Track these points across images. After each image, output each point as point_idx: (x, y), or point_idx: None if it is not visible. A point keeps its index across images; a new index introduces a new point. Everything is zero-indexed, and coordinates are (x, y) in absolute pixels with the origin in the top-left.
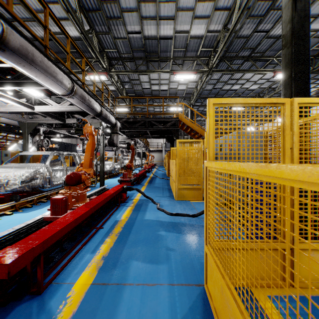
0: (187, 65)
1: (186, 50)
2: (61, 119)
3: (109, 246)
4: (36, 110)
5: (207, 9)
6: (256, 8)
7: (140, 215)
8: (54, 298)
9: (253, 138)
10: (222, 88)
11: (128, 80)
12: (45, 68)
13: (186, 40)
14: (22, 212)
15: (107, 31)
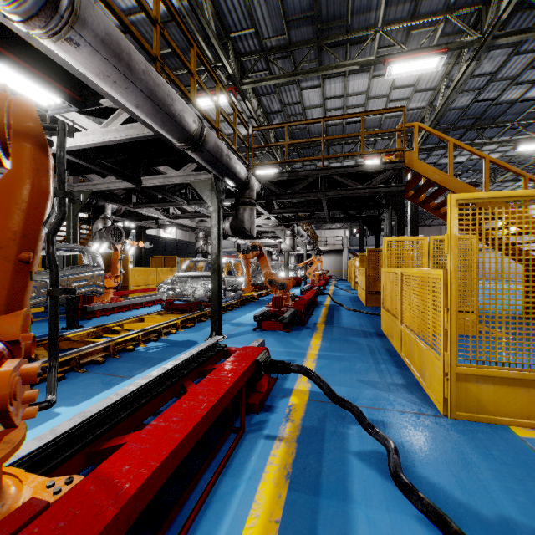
0: (417, 42)
1: None
2: (129, 178)
3: None
4: (54, 147)
5: None
6: None
7: None
8: None
9: None
10: (497, 98)
11: (279, 109)
12: None
13: None
14: None
15: None
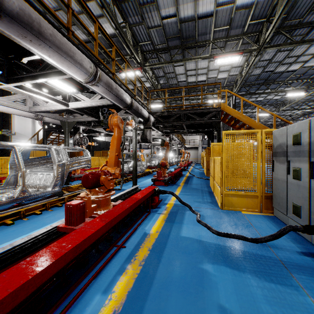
0: (230, 46)
1: (230, 27)
2: (95, 116)
3: (127, 287)
4: (70, 107)
5: None
6: None
7: (175, 229)
8: None
9: None
10: (274, 70)
11: (163, 75)
12: (57, 44)
13: (230, 14)
14: (51, 211)
15: (140, 21)
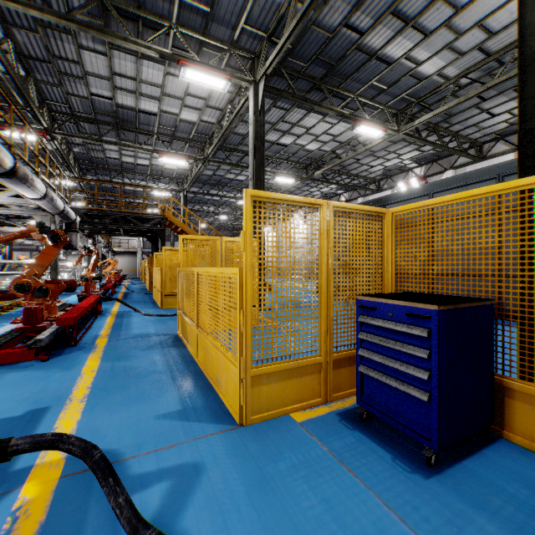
0: (177, 144)
1: (176, 130)
2: None
3: (108, 332)
4: None
5: (198, 102)
6: (247, 116)
7: (126, 319)
8: (88, 345)
9: (204, 256)
10: (224, 176)
11: (81, 143)
12: (33, 183)
13: (175, 120)
14: None
15: (56, 83)
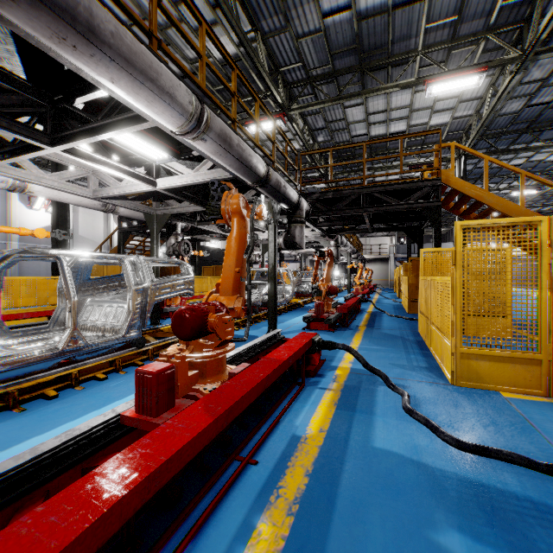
0: (458, 59)
1: (459, 20)
2: (202, 204)
3: None
4: (158, 186)
5: None
6: None
7: (359, 427)
8: None
9: None
10: (551, 102)
11: (323, 126)
12: (126, 55)
13: None
14: (123, 375)
15: (283, 26)
